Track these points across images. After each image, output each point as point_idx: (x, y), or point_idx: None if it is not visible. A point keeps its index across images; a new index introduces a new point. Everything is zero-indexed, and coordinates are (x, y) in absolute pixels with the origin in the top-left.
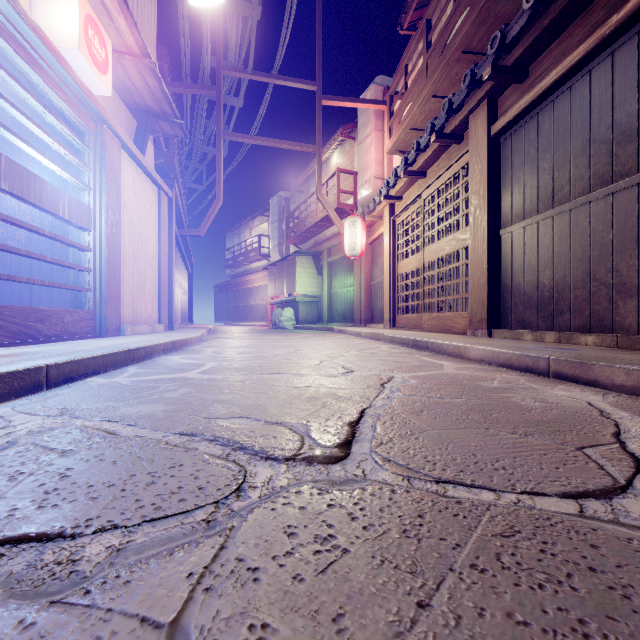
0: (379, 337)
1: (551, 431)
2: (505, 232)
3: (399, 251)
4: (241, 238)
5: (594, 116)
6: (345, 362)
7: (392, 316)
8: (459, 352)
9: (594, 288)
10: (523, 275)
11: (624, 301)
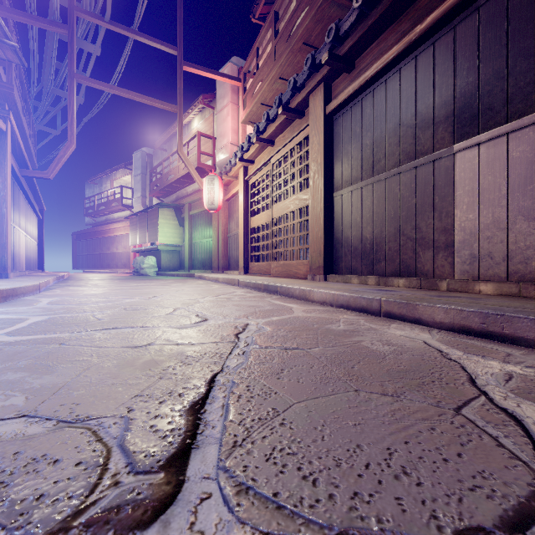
0: (234, 282)
1: (417, 385)
2: (337, 195)
3: (252, 208)
4: (102, 188)
5: (403, 105)
6: (200, 309)
7: (246, 264)
8: (304, 295)
9: (403, 241)
10: (351, 230)
11: (424, 252)
